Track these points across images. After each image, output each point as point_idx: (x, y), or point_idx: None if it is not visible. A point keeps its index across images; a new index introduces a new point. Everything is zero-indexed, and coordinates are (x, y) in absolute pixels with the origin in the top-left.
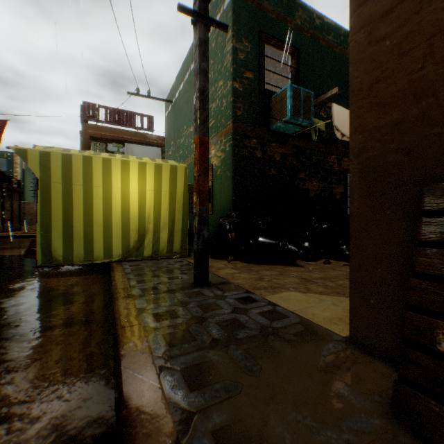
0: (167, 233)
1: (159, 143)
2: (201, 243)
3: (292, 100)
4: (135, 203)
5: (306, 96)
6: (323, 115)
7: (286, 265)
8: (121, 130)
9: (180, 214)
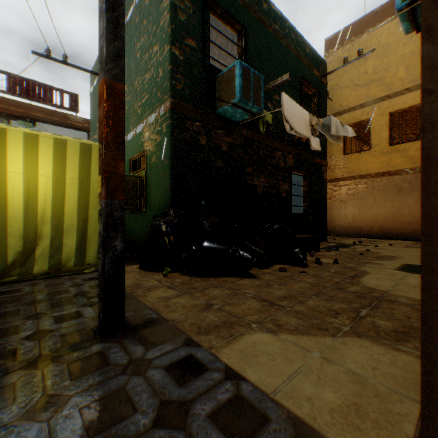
0: (75, 238)
1: (86, 127)
2: (110, 262)
3: (241, 79)
4: (19, 194)
5: (257, 79)
6: (270, 107)
7: (237, 276)
8: (31, 105)
9: (96, 212)
